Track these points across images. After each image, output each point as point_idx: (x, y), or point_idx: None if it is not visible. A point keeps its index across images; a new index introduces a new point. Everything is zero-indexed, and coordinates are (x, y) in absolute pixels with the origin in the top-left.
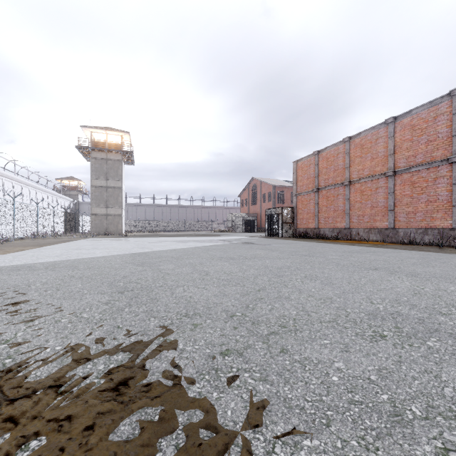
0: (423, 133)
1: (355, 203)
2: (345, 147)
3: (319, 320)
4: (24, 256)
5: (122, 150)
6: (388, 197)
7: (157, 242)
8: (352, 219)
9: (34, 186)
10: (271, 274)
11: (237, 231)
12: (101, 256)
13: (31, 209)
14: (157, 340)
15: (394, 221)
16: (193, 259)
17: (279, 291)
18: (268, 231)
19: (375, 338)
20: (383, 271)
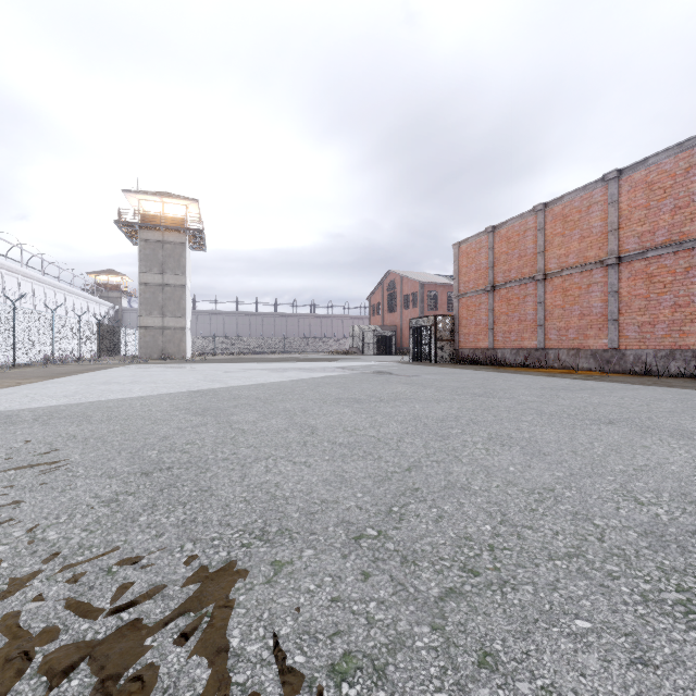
0: (667, 195)
1: (553, 309)
2: (538, 220)
3: (545, 550)
4: (11, 397)
5: (187, 228)
6: (608, 299)
7: (238, 371)
8: (548, 335)
9: (52, 283)
10: (428, 433)
11: (365, 354)
12: (139, 395)
13: (43, 318)
14: (184, 618)
15: (618, 337)
16: (291, 402)
17: (448, 470)
18: (413, 353)
19: (692, 611)
20: (626, 426)
